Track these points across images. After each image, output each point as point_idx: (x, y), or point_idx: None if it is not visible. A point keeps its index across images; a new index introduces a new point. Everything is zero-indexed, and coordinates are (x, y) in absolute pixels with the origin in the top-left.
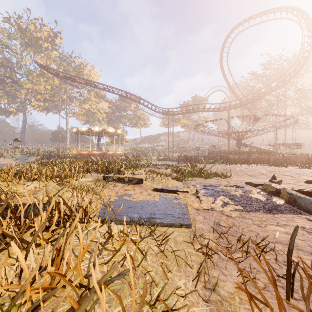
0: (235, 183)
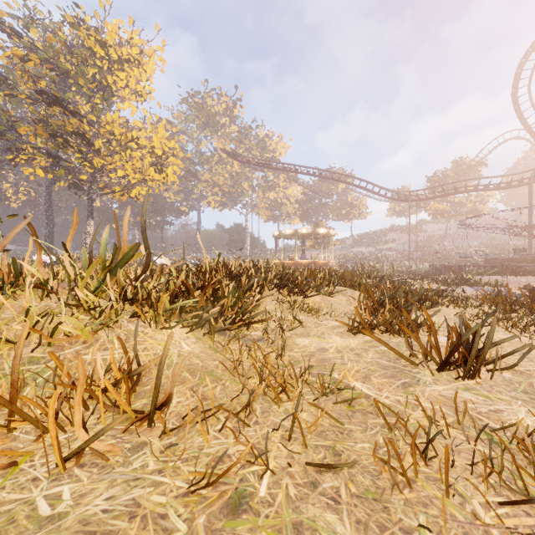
0: None
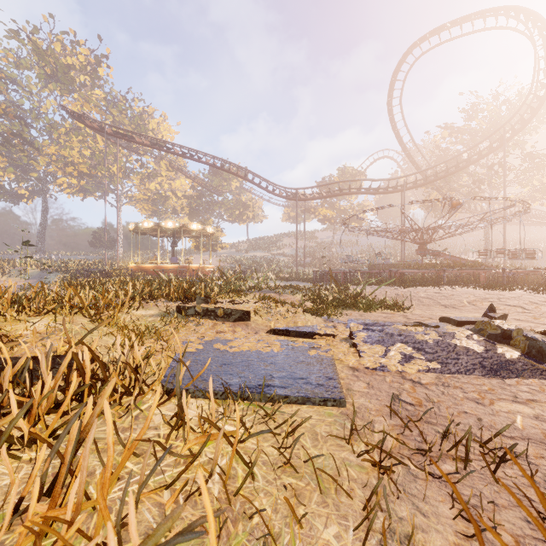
0: (420, 320)
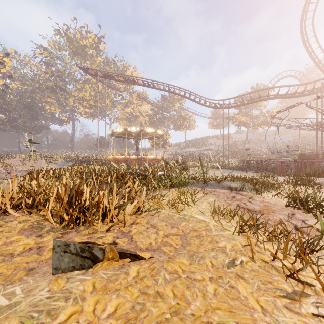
0: None
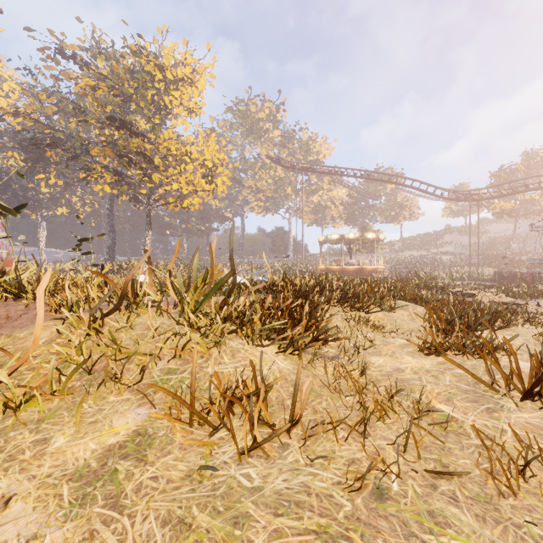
0: None
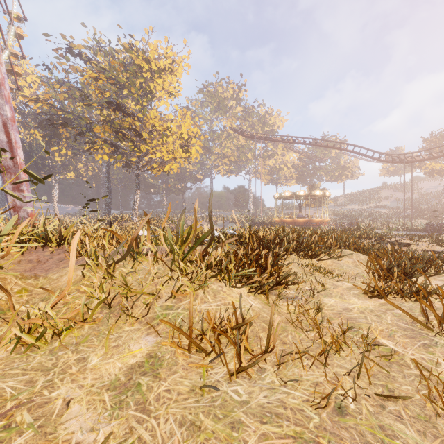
0: None
